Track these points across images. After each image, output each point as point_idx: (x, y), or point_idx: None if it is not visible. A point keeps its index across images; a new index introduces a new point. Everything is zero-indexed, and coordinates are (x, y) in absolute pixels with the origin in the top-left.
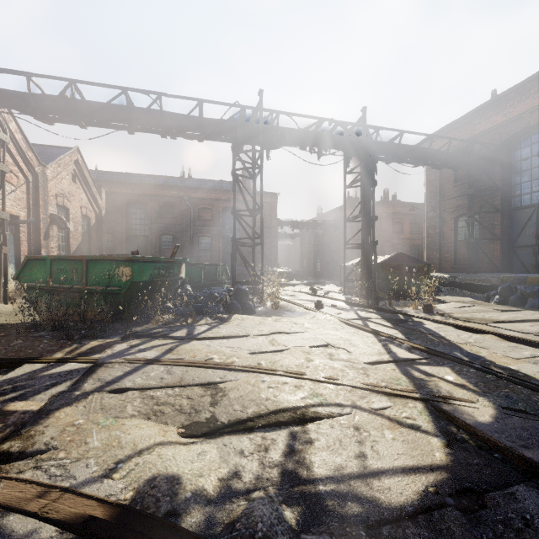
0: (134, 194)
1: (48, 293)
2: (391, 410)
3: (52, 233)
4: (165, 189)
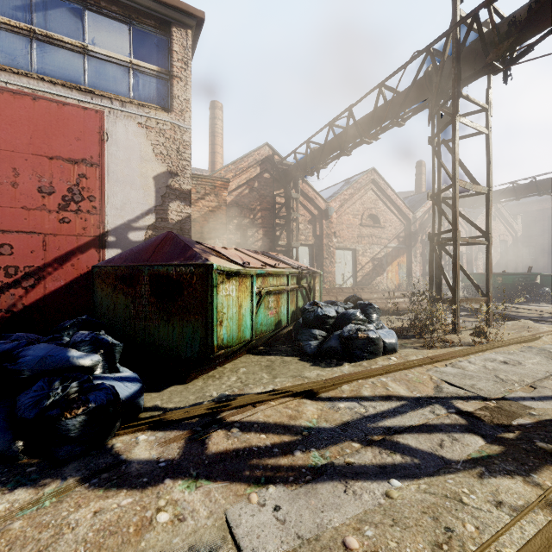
0: None
1: (472, 287)
2: (544, 315)
3: (479, 256)
4: None
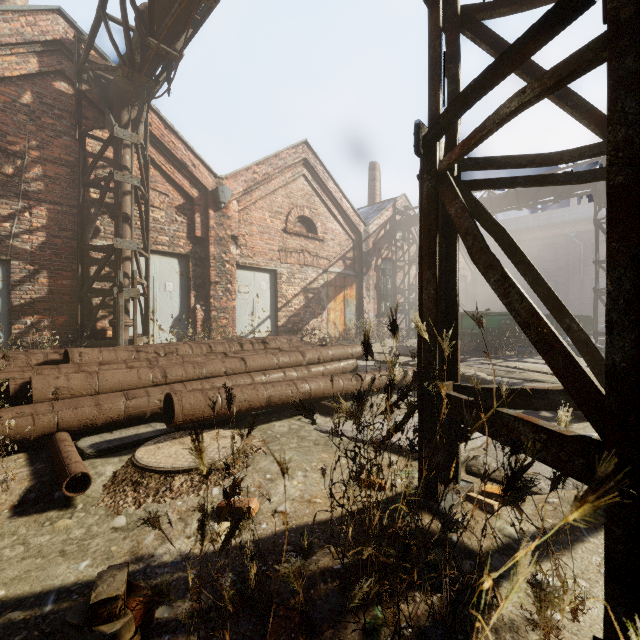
0: None
1: None
2: None
3: None
4: (544, 230)
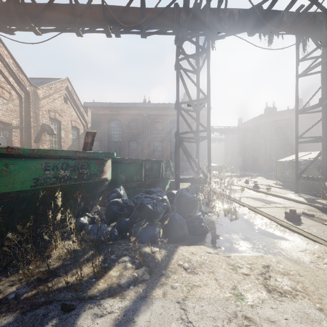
0: (112, 115)
1: None
2: None
3: (45, 138)
4: (132, 110)
